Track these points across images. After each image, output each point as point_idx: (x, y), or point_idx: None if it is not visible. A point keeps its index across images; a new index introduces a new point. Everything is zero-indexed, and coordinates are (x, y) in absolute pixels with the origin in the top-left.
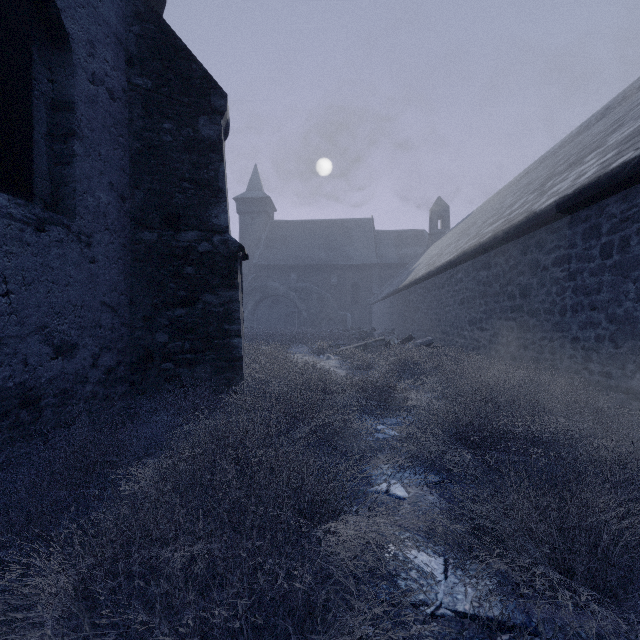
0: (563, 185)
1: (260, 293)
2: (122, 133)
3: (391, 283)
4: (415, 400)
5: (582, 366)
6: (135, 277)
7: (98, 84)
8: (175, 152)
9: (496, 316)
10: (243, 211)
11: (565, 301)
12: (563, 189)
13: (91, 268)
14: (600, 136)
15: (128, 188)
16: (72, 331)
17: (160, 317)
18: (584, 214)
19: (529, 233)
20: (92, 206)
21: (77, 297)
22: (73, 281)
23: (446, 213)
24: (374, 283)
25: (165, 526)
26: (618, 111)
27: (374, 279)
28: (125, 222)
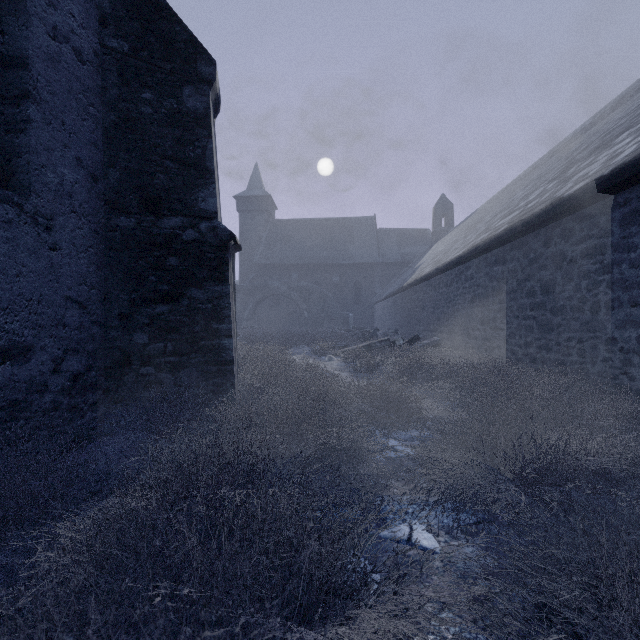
0: (592, 168)
1: (261, 292)
2: (93, 102)
3: (394, 282)
4: (429, 409)
5: (620, 371)
6: (110, 269)
7: (61, 41)
8: (156, 126)
9: (513, 315)
10: (244, 209)
11: (598, 297)
12: (594, 171)
13: (52, 256)
14: (627, 118)
15: (101, 166)
16: (25, 330)
17: (139, 315)
18: (622, 197)
19: (552, 223)
20: (53, 183)
21: (32, 290)
22: (27, 271)
23: (450, 211)
24: (376, 282)
25: (78, 637)
26: (639, 97)
27: (376, 278)
28: (97, 205)
